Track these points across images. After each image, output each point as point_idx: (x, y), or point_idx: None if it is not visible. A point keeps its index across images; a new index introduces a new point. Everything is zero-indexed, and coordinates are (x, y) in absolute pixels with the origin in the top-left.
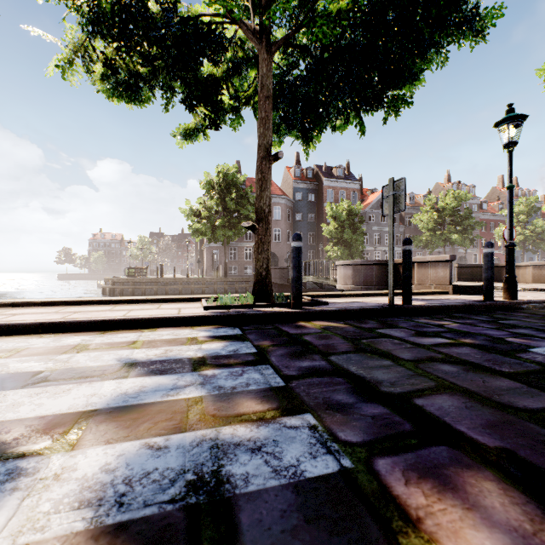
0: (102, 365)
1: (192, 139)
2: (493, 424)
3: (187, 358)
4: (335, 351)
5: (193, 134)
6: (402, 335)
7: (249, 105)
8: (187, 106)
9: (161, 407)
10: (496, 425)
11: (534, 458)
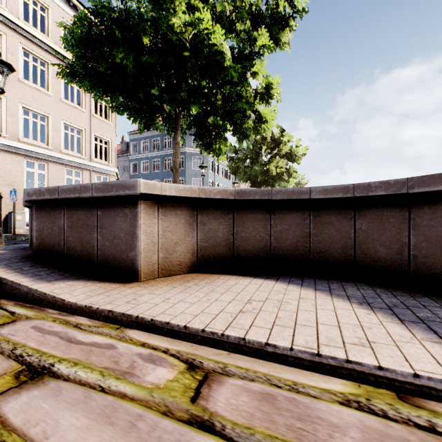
0: None
1: (255, 133)
2: None
3: None
4: None
5: (255, 129)
6: None
7: (215, 112)
8: (237, 127)
9: None
10: None
11: None
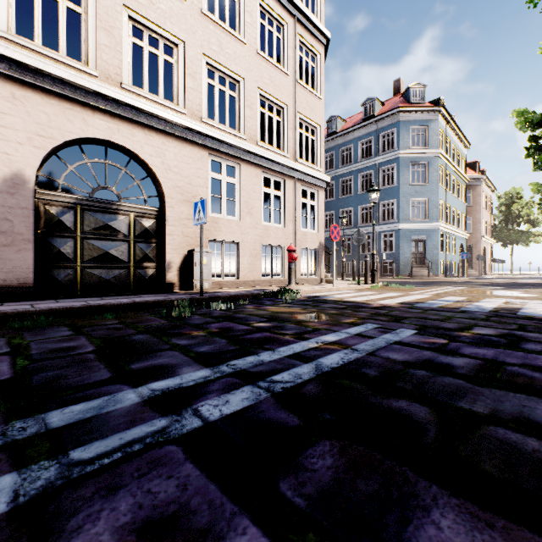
0: (521, 307)
1: None
2: (400, 309)
3: (519, 310)
4: (494, 318)
5: None
6: (516, 332)
7: None
8: None
9: (463, 305)
10: (399, 309)
11: (390, 308)
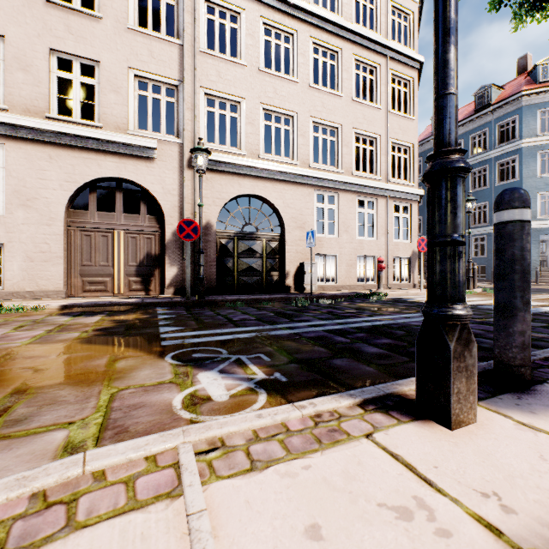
0: None
1: None
2: None
3: None
4: None
5: None
6: None
7: None
8: None
9: None
10: None
11: None
